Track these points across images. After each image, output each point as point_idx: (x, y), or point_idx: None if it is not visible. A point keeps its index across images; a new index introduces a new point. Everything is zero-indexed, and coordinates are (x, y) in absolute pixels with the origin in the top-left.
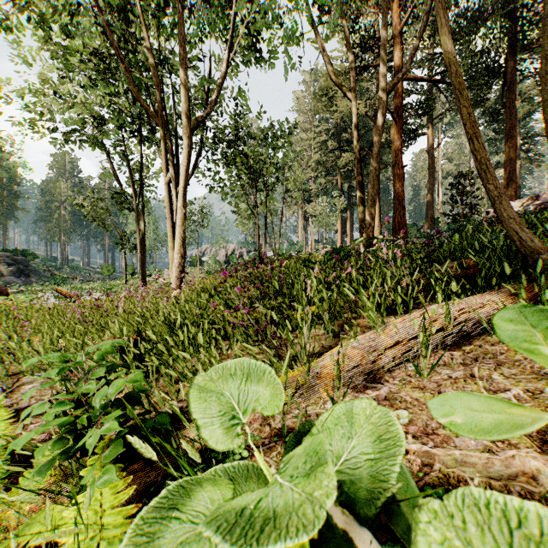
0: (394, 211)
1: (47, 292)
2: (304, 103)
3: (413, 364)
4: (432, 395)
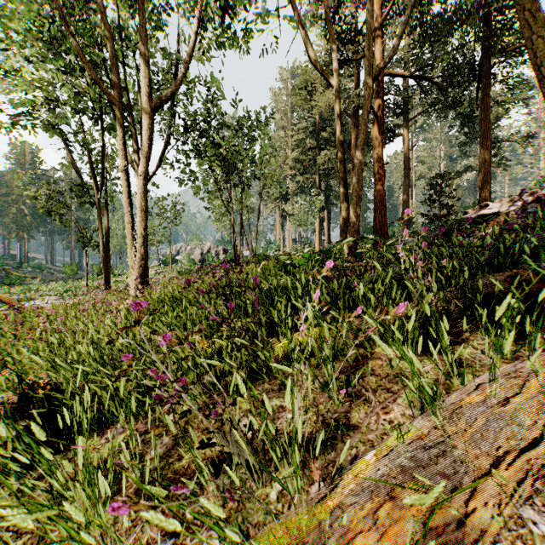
0: (375, 210)
1: None
2: (281, 100)
3: None
4: None
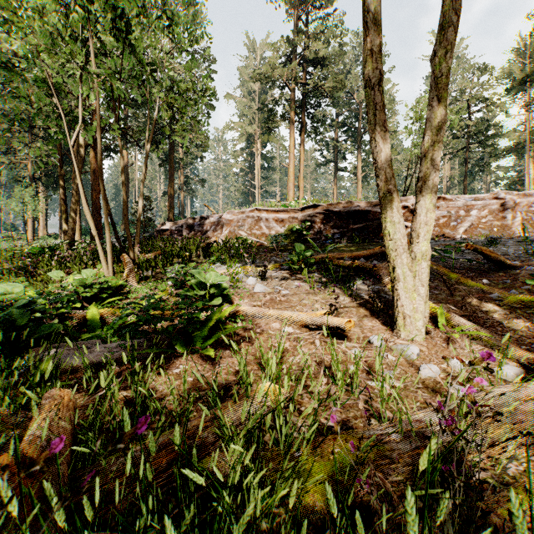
0: (92, 216)
1: None
2: None
3: None
4: None
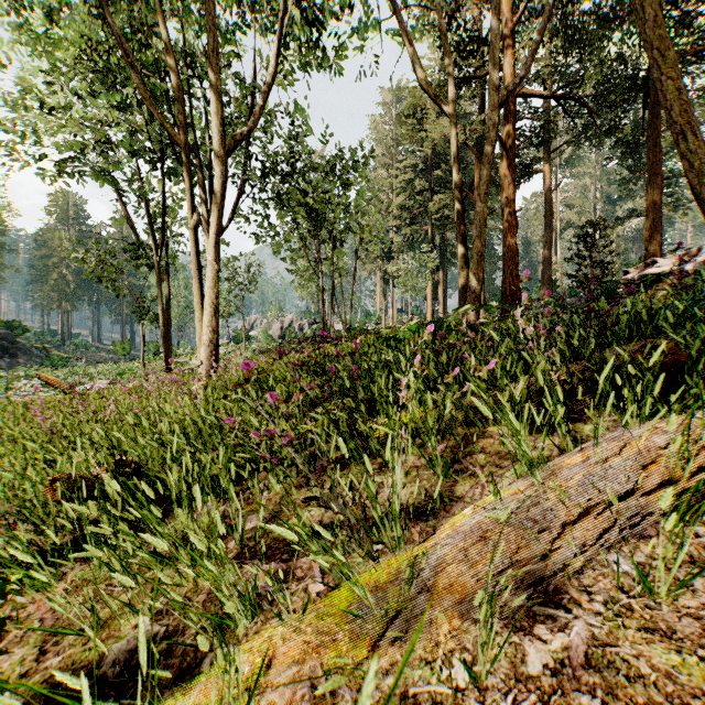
0: (504, 270)
1: (35, 378)
2: (383, 130)
3: (637, 572)
4: (704, 663)
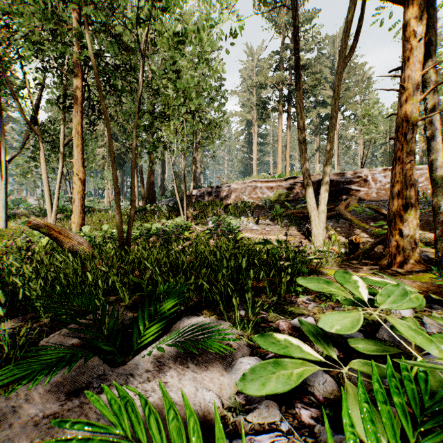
0: (150, 188)
1: None
2: None
3: None
4: None
